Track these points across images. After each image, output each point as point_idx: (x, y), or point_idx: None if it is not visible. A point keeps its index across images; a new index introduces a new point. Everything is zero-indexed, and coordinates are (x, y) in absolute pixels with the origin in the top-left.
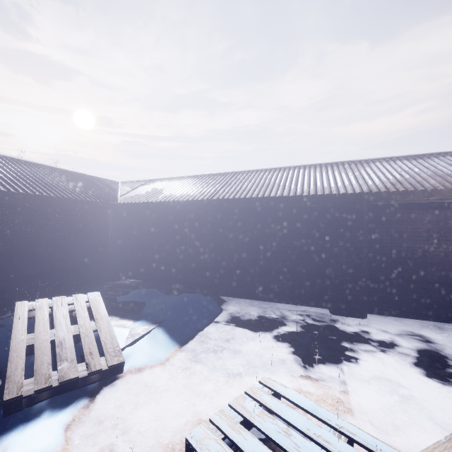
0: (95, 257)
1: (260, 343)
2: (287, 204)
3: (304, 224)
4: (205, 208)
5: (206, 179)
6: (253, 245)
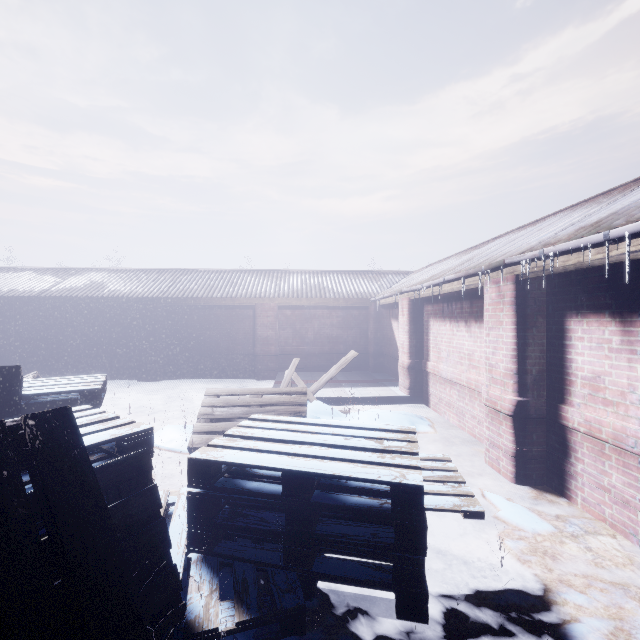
0: None
1: None
2: (106, 303)
3: (124, 318)
4: (32, 304)
5: (48, 273)
6: (83, 335)
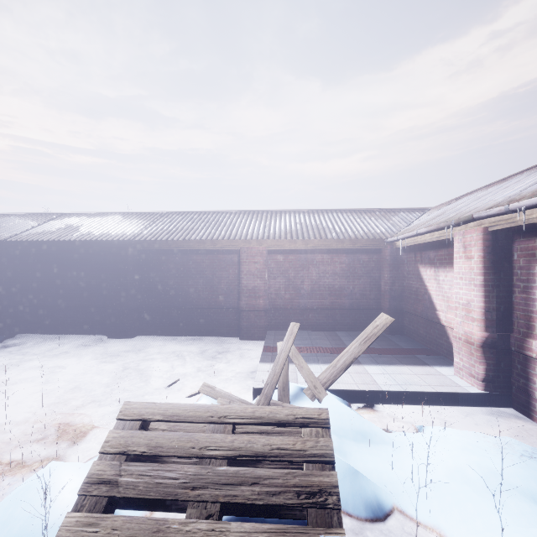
0: None
1: None
2: (74, 248)
3: (95, 265)
4: None
5: (29, 218)
6: (52, 284)
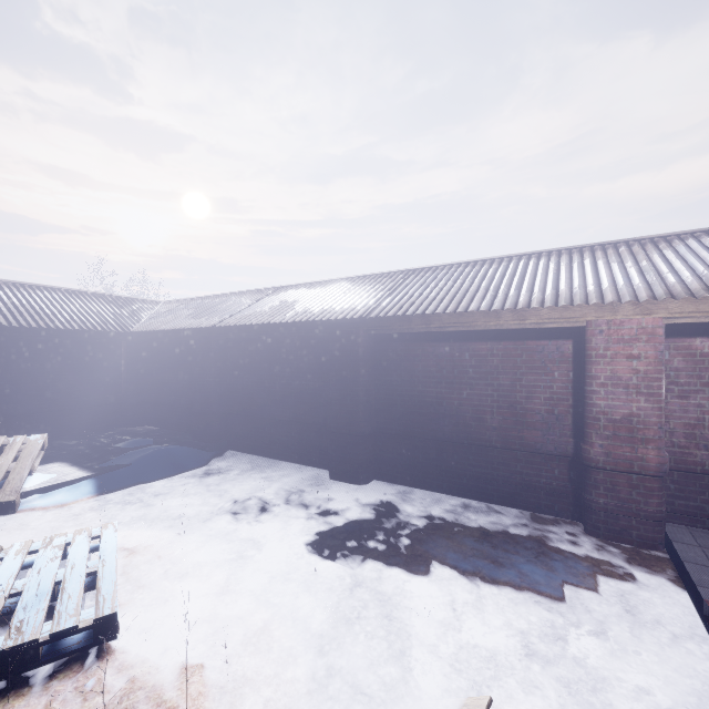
0: (102, 397)
1: (191, 501)
2: (287, 333)
3: (313, 360)
4: (208, 338)
5: (244, 297)
6: (263, 386)
